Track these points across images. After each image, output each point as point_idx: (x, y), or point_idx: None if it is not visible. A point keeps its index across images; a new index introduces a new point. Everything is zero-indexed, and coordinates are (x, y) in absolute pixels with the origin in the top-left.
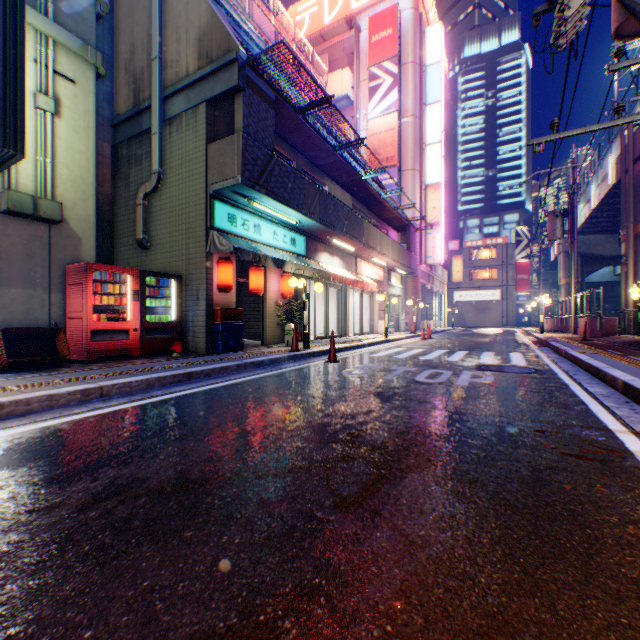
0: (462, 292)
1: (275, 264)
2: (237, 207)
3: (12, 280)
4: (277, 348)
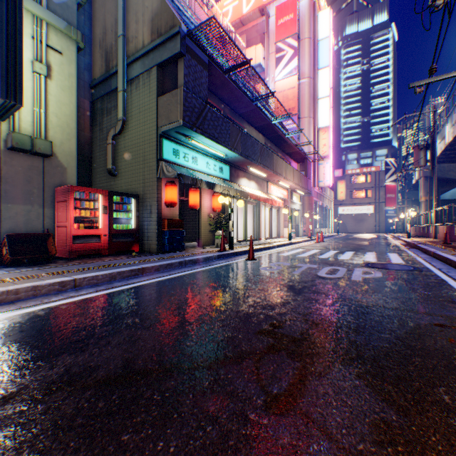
0: (344, 207)
1: (208, 186)
2: (180, 144)
3: (16, 198)
4: (209, 249)
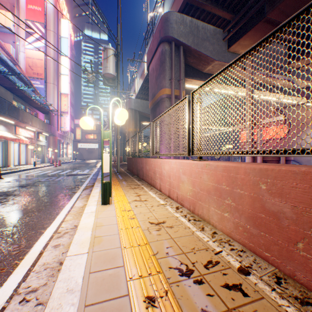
0: (82, 144)
1: None
2: None
3: None
4: None
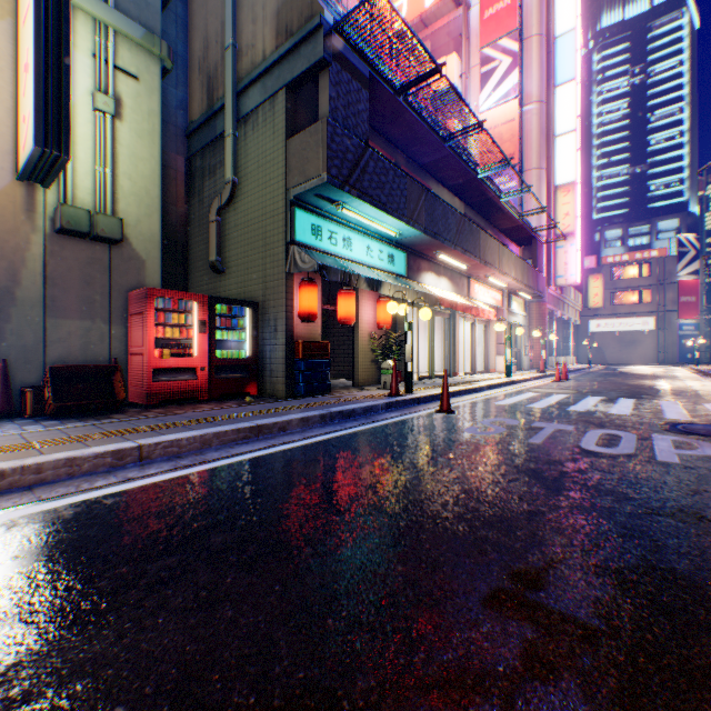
0: (600, 320)
1: (369, 286)
2: (322, 216)
3: (68, 310)
4: (371, 391)
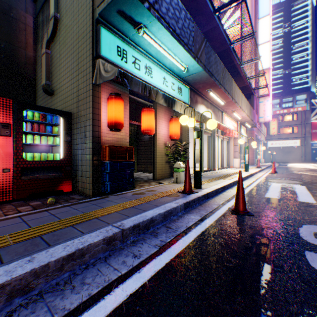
0: (273, 141)
1: (165, 102)
2: (127, 44)
3: None
4: (167, 185)
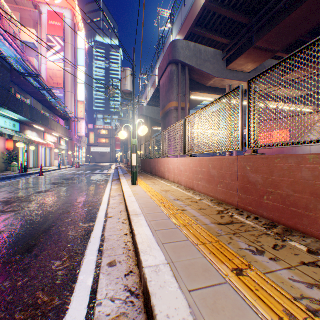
0: (95, 148)
1: (9, 137)
2: None
3: None
4: (9, 173)
